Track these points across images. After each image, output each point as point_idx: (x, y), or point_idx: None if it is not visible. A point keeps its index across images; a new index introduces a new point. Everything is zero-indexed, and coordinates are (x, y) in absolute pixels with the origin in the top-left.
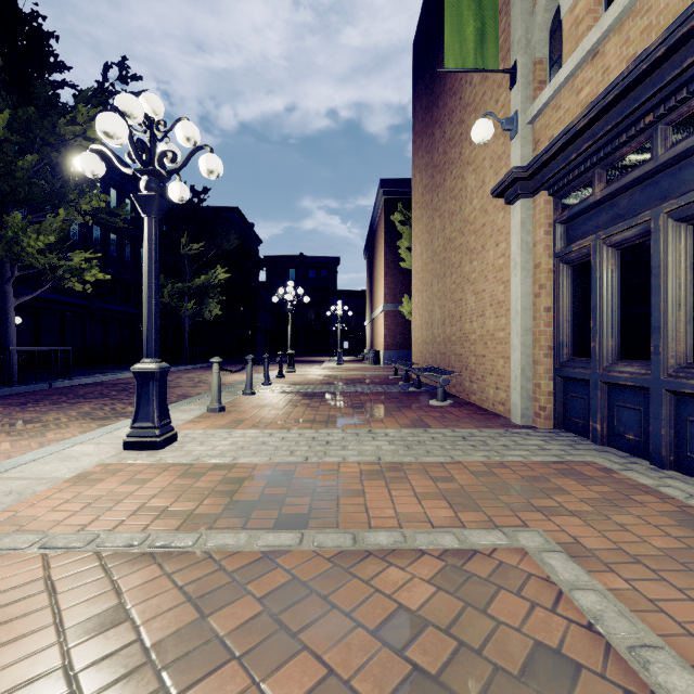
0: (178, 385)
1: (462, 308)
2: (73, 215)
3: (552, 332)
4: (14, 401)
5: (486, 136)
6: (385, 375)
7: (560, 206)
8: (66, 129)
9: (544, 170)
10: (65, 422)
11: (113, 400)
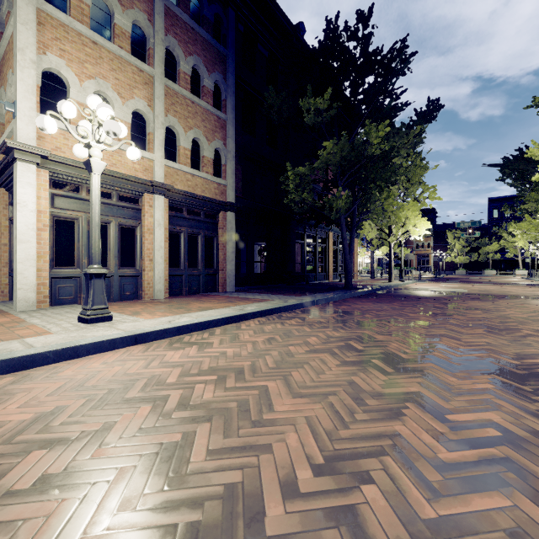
0: None
1: None
2: None
3: (8, 255)
4: None
5: None
6: None
7: (11, 197)
8: None
9: None
10: None
11: None
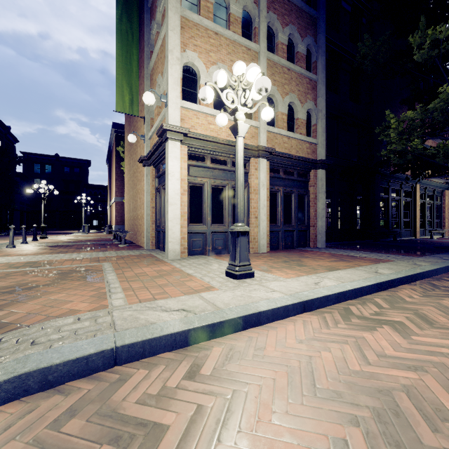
0: None
1: (137, 204)
2: None
3: (155, 215)
4: None
5: (133, 141)
6: (109, 238)
7: (157, 172)
8: None
9: (151, 159)
10: None
11: None
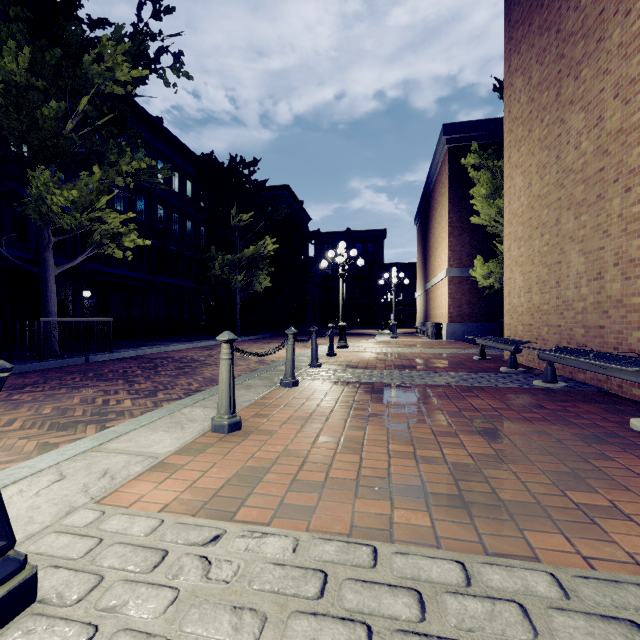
0: (214, 362)
1: None
2: (113, 177)
3: None
4: (22, 381)
5: None
6: (463, 354)
7: None
8: (92, 69)
9: None
10: (8, 431)
11: (123, 385)
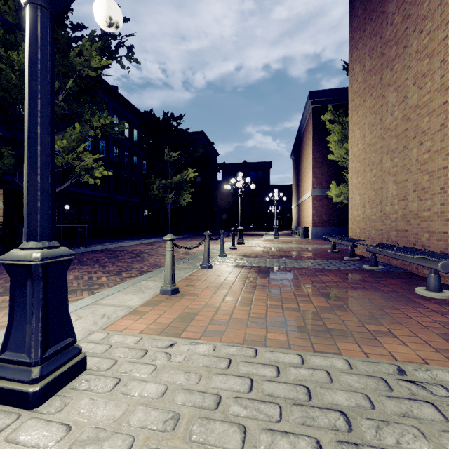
0: (155, 253)
1: (447, 177)
2: (87, 130)
3: None
4: None
5: None
6: (321, 248)
7: None
8: (75, 60)
9: None
10: None
11: (99, 268)
